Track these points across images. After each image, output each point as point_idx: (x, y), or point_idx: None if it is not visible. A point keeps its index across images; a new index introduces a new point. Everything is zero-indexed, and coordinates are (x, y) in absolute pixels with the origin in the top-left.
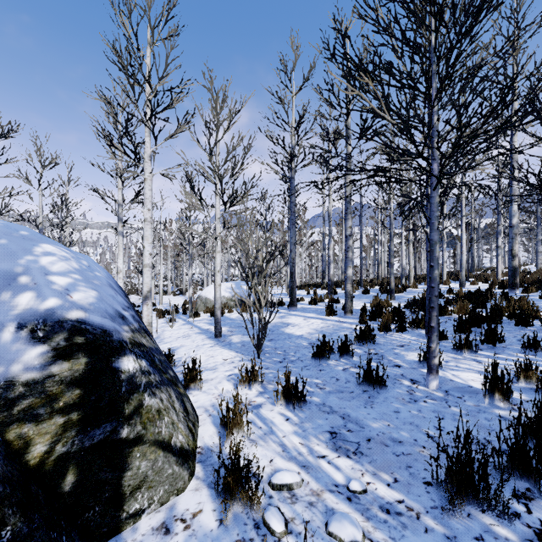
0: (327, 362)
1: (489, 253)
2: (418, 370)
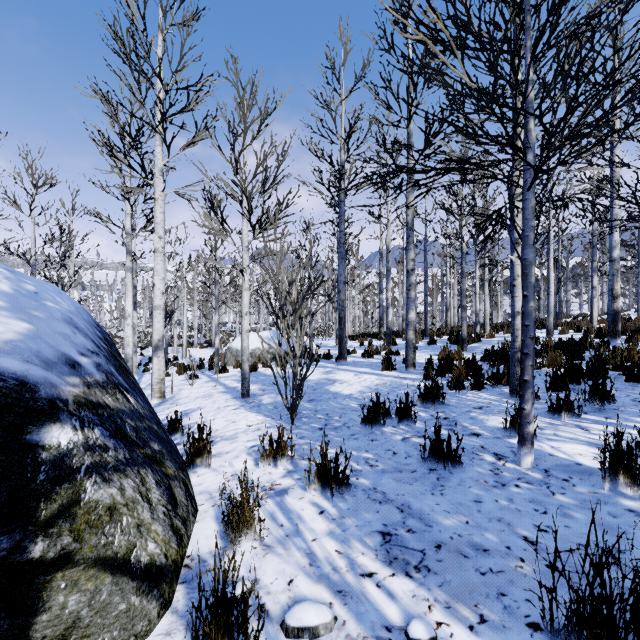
0: (381, 429)
1: (579, 298)
2: (504, 440)
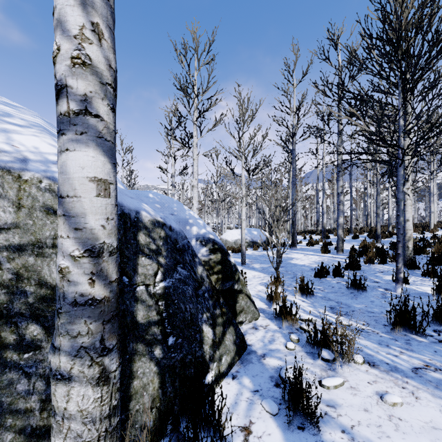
0: (325, 278)
1: None
2: (391, 284)
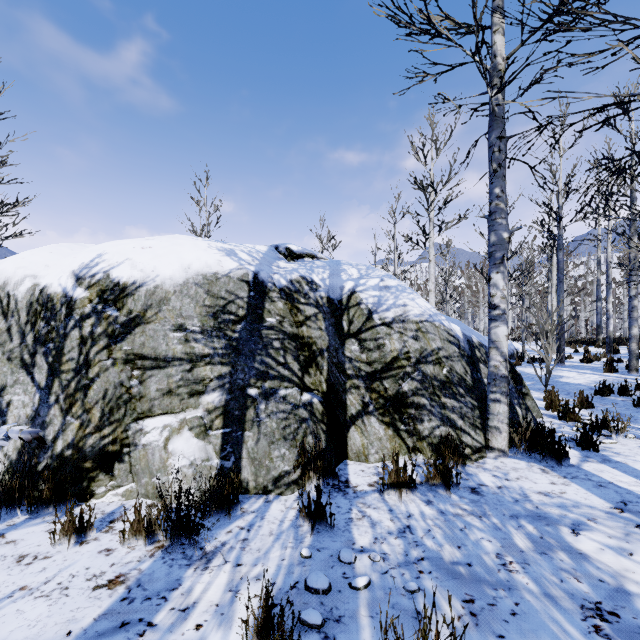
0: (607, 397)
1: None
2: None
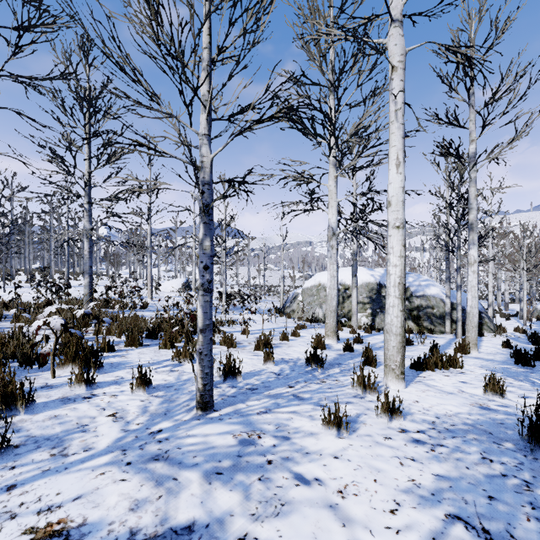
0: None
1: None
2: None
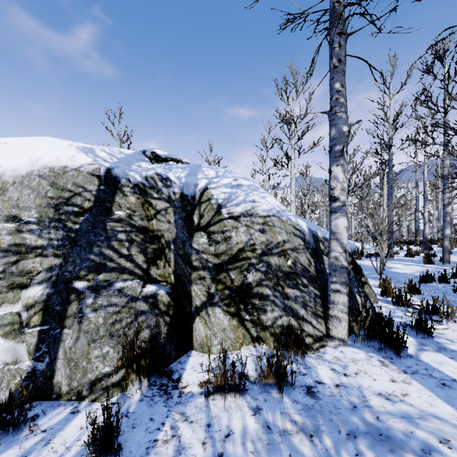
0: (430, 284)
1: None
2: None
